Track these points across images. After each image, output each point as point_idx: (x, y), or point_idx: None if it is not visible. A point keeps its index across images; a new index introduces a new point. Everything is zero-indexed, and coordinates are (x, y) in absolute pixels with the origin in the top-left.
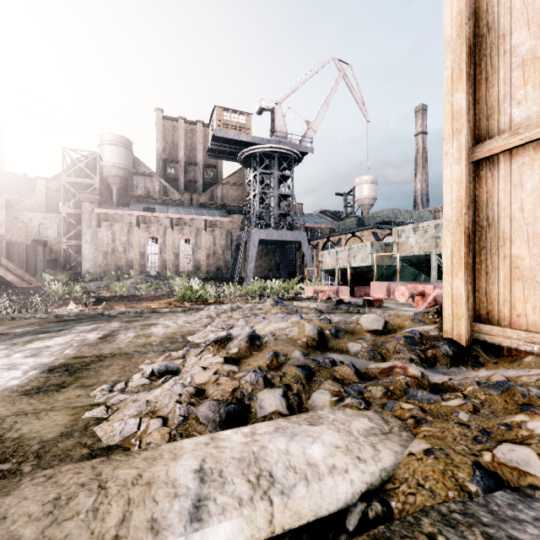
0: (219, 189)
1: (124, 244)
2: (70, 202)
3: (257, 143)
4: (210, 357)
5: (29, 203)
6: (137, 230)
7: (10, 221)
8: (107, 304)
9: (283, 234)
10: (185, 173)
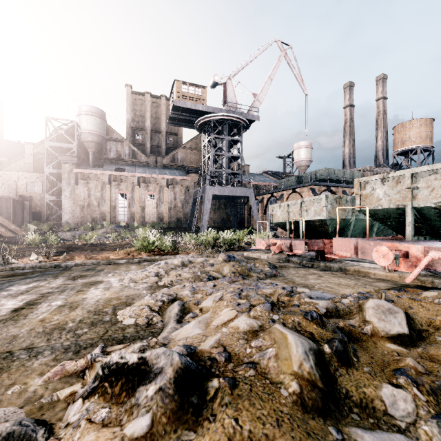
0: (179, 153)
1: (98, 199)
2: (52, 163)
3: (211, 111)
4: (91, 432)
5: (18, 165)
6: (109, 187)
7: (2, 179)
8: (70, 254)
9: (233, 190)
10: (150, 139)
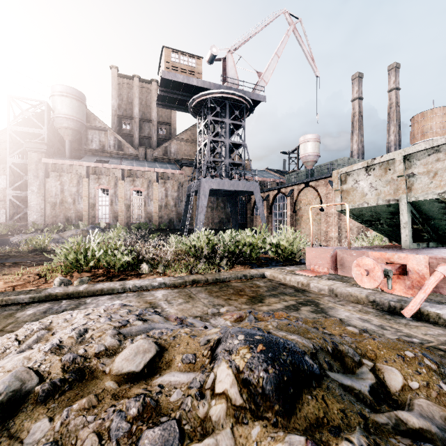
0: (173, 145)
1: (73, 195)
2: (16, 151)
3: (208, 88)
4: None
5: None
6: (86, 181)
7: None
8: None
9: (234, 183)
10: (140, 129)
